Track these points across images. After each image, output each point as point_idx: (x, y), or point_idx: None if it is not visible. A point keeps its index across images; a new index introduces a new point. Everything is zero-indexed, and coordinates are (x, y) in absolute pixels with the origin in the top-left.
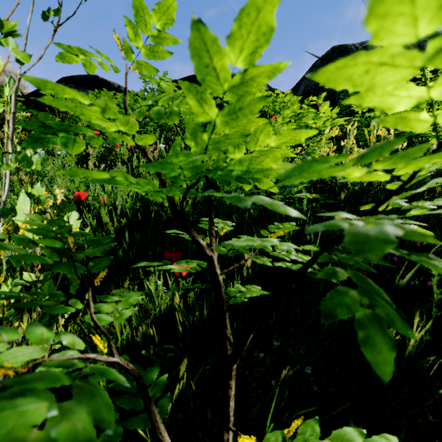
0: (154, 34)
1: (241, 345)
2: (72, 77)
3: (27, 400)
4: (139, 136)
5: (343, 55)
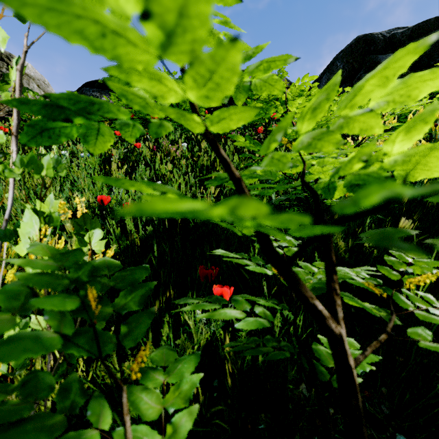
0: None
1: None
2: (95, 82)
3: None
4: (219, 112)
5: (369, 45)
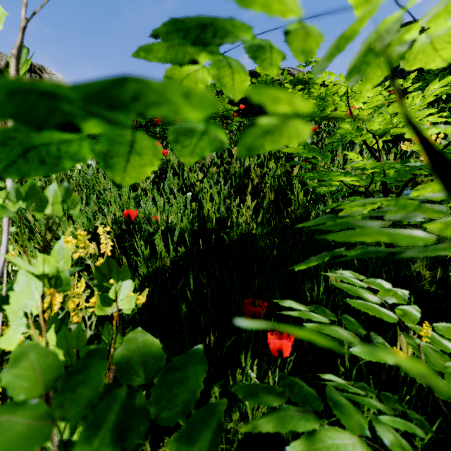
0: None
1: None
2: None
3: None
4: None
5: None
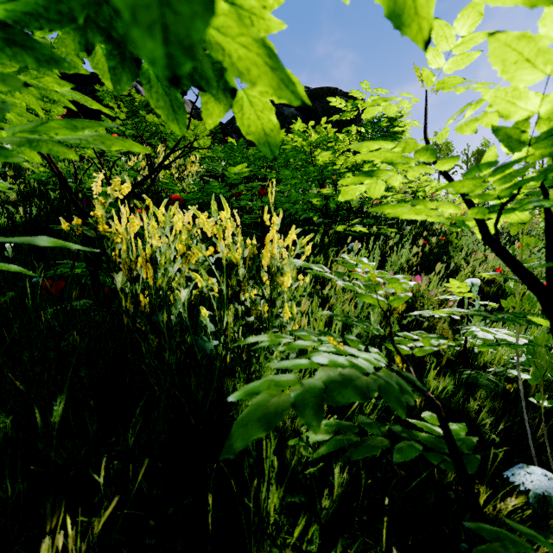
0: None
1: None
2: None
3: None
4: None
5: None
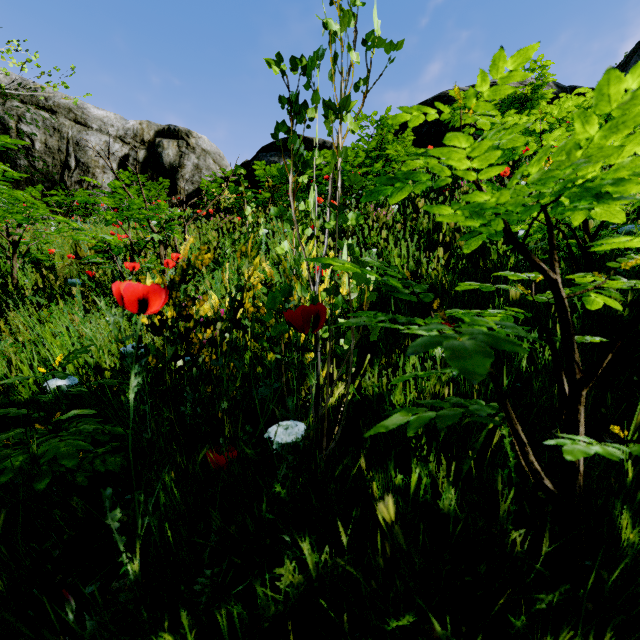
0: (503, 77)
1: (595, 367)
2: (272, 144)
3: (479, 322)
4: (485, 170)
5: None
